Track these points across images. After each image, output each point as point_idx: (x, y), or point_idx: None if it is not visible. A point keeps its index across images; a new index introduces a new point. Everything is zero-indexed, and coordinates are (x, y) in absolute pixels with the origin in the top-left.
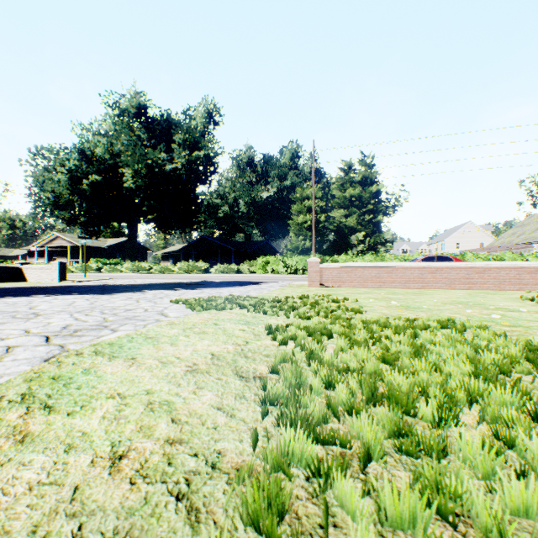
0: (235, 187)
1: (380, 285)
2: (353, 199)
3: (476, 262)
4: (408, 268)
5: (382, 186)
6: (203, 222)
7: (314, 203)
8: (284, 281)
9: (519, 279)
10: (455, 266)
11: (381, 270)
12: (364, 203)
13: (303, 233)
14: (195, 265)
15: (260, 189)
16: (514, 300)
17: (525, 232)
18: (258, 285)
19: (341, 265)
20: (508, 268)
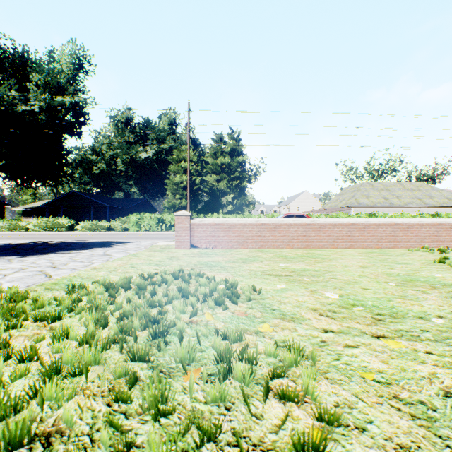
0: (113, 145)
1: (262, 245)
2: (224, 166)
3: (356, 218)
4: (291, 225)
5: (247, 157)
6: (71, 175)
7: (191, 166)
8: (152, 239)
9: (394, 236)
10: (338, 223)
11: (263, 227)
12: (233, 170)
13: (179, 192)
14: (56, 221)
15: (139, 149)
16: (445, 267)
17: (345, 199)
18: (108, 247)
19: (217, 220)
20: (385, 225)
